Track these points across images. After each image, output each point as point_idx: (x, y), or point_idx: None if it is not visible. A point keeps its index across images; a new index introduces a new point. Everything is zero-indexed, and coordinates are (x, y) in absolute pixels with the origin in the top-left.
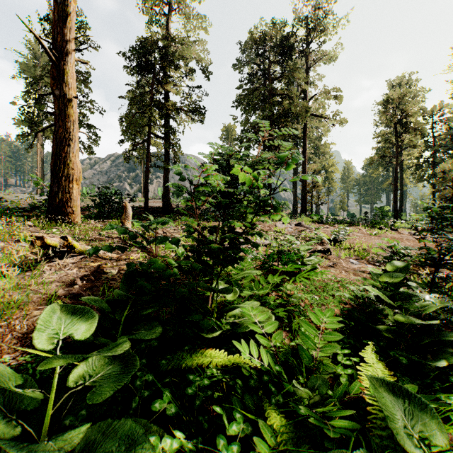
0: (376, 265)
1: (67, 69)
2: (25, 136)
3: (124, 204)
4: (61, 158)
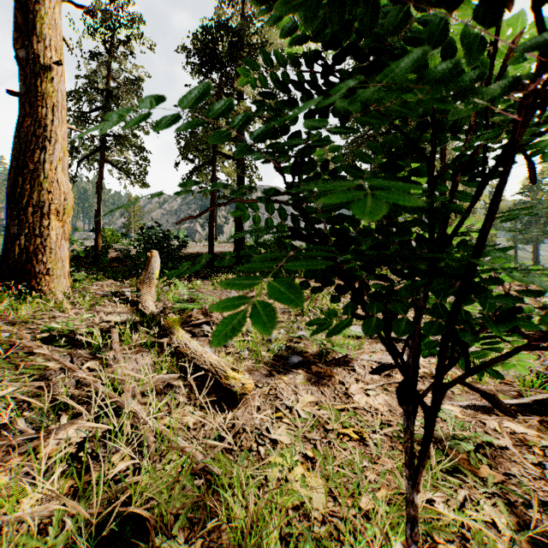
0: None
1: (42, 12)
2: None
3: (148, 253)
4: (26, 172)
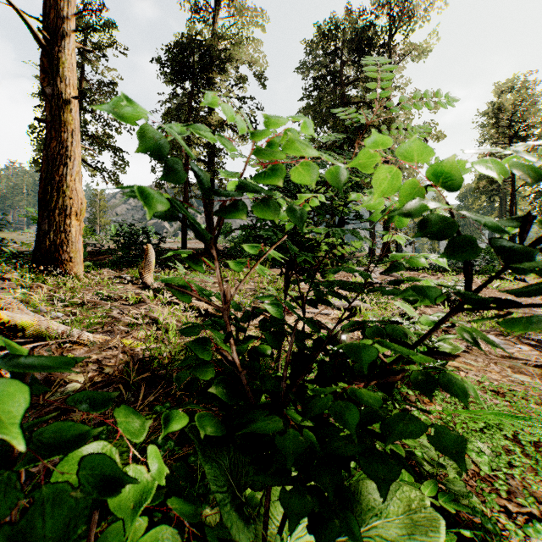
0: (532, 345)
1: (63, 58)
2: (37, 163)
3: (145, 247)
4: (53, 182)
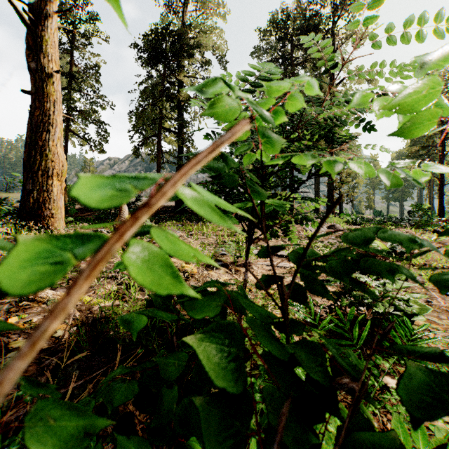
0: None
1: (46, 37)
2: None
3: None
4: (37, 147)
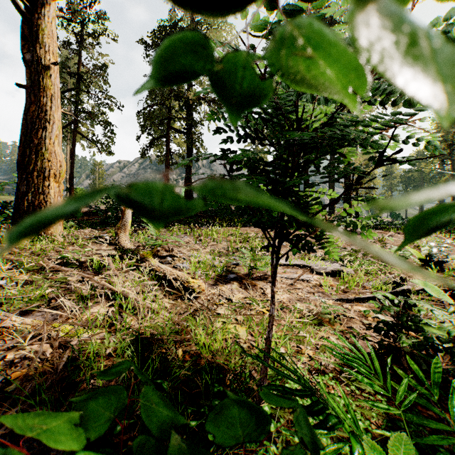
0: None
1: (43, 25)
2: None
3: (122, 207)
4: (32, 145)
